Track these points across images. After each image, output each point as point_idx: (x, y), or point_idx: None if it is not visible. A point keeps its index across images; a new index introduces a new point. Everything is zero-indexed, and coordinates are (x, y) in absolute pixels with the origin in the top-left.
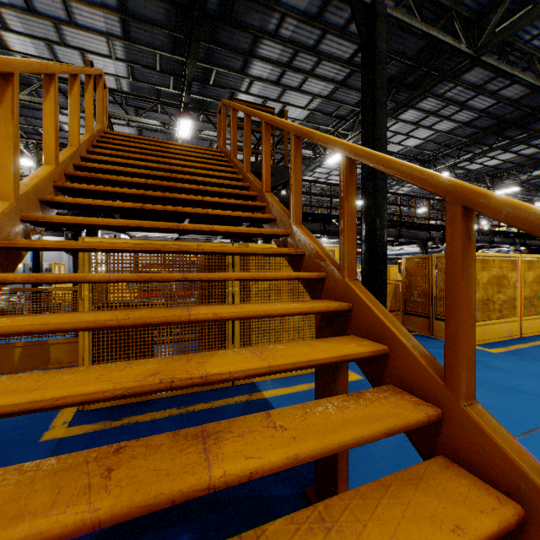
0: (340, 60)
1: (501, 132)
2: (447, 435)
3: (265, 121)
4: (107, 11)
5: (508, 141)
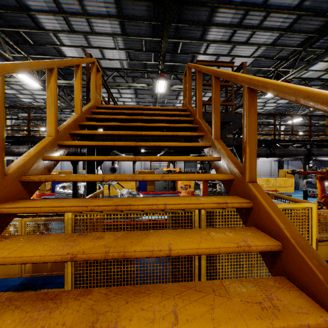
0: (288, 9)
1: None
2: None
3: (250, 86)
4: (111, 18)
5: None
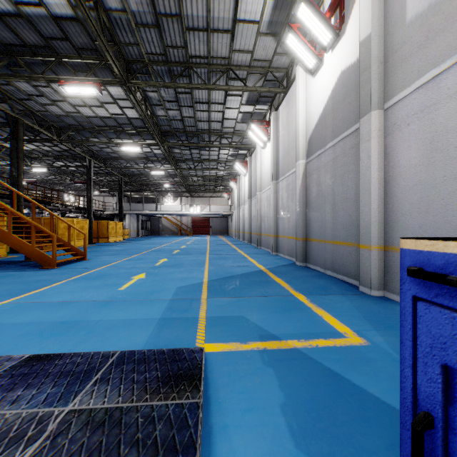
0: None
1: (75, 160)
2: (51, 236)
3: None
4: None
5: (79, 163)
